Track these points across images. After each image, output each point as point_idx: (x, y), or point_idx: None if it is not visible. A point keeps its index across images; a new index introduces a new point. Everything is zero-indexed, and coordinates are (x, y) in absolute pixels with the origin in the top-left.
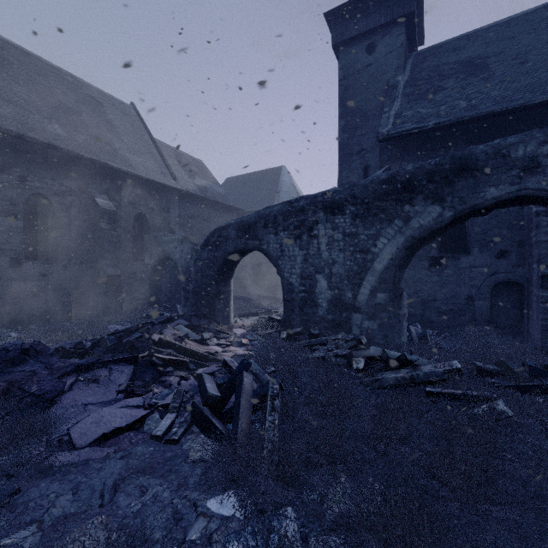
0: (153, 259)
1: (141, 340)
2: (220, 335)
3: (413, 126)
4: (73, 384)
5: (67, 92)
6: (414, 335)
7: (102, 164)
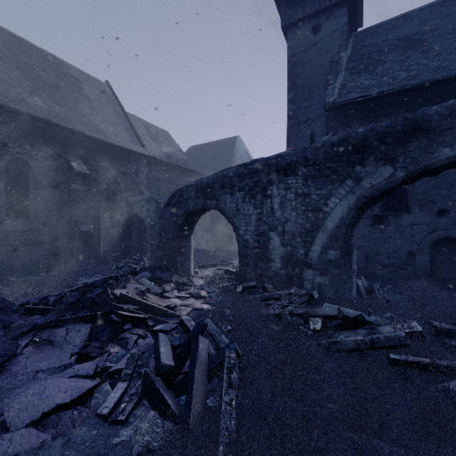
0: (124, 217)
1: (102, 296)
2: (181, 286)
3: (358, 95)
4: (27, 345)
5: (48, 69)
6: (362, 288)
7: (77, 133)
